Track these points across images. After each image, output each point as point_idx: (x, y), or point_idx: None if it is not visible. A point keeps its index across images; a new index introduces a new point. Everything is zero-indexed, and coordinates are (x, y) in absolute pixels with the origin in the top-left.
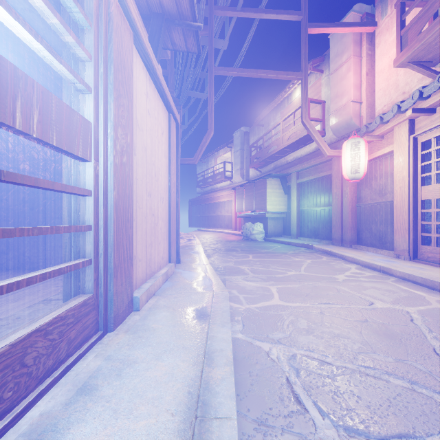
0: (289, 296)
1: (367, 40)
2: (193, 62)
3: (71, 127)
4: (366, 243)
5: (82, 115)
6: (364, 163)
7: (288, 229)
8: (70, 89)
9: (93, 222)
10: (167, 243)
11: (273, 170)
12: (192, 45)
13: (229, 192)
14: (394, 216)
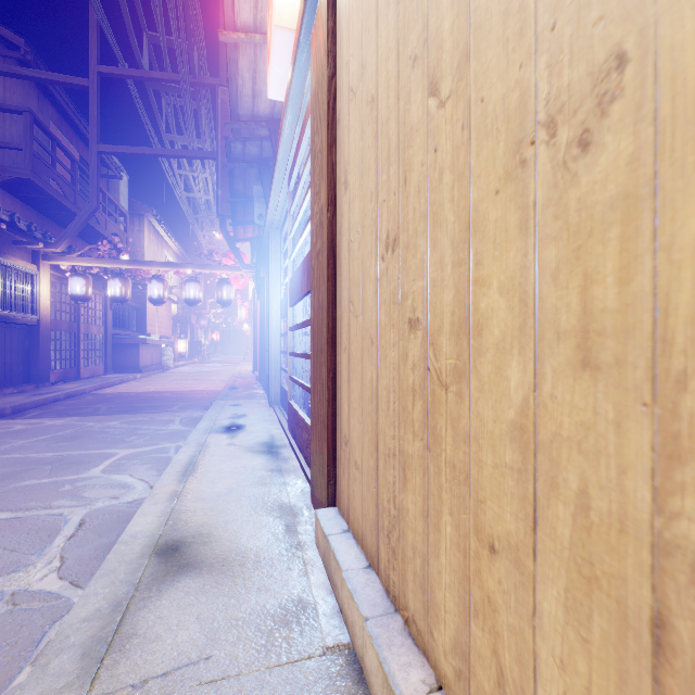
0: None
1: None
2: None
3: None
4: None
5: None
6: None
7: None
8: None
9: None
10: None
11: None
12: None
13: None
14: None
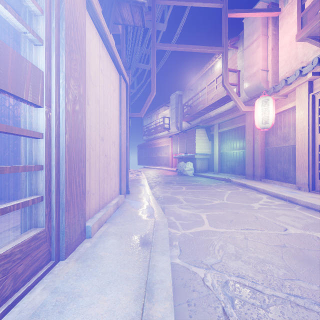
0: (217, 222)
1: (272, 23)
2: (140, 40)
3: (19, 72)
4: (272, 178)
5: (35, 64)
6: (272, 116)
7: (211, 167)
8: (26, 43)
9: (44, 162)
10: (118, 178)
11: (200, 123)
12: (138, 19)
13: (167, 139)
14: (296, 157)
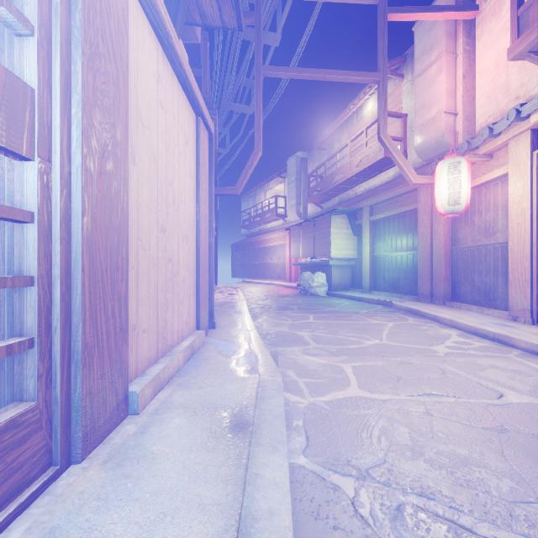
0: (373, 381)
1: (464, 32)
2: (235, 63)
3: None
4: (465, 300)
5: (17, 74)
6: (466, 191)
7: (358, 280)
8: (6, 38)
9: (36, 270)
10: (194, 300)
11: (338, 206)
12: (229, 15)
13: (282, 233)
14: (509, 263)
